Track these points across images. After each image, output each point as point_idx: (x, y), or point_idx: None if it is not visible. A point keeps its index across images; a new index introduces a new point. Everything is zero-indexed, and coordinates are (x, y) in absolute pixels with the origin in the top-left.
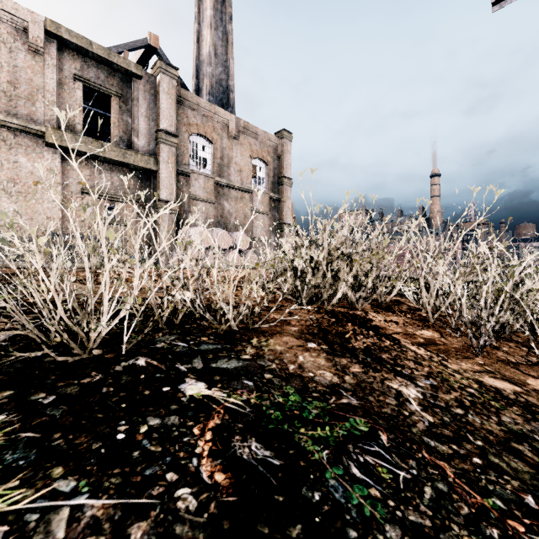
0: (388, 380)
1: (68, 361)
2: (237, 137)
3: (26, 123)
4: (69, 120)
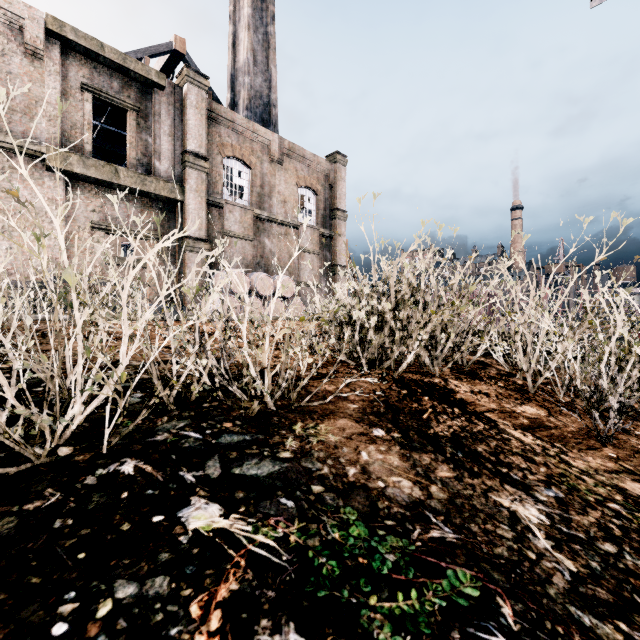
0: (494, 491)
1: (7, 474)
2: (280, 161)
3: (22, 142)
4: (75, 139)
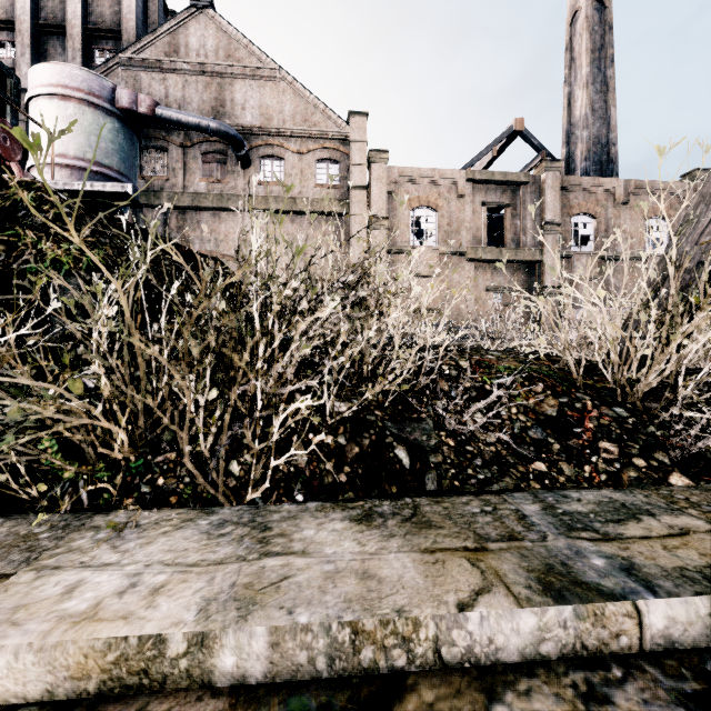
0: None
1: None
2: (625, 202)
3: (457, 249)
4: (478, 238)
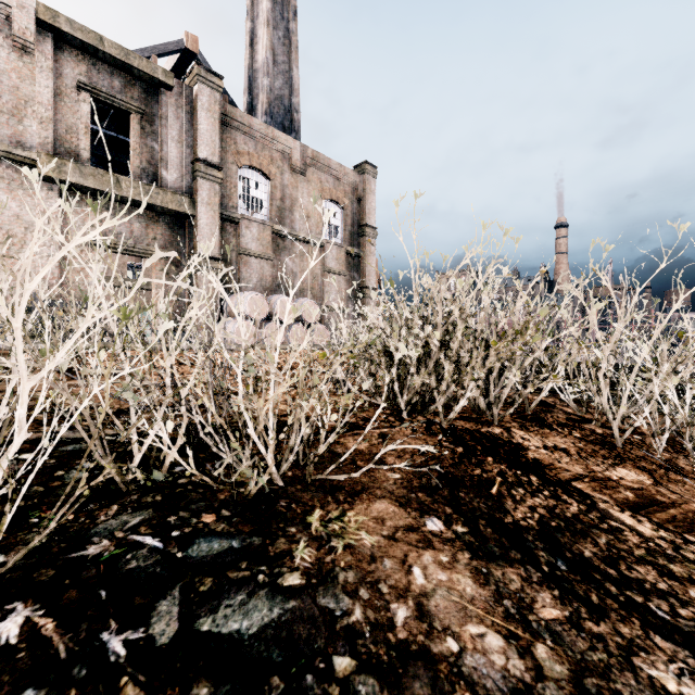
0: (640, 652)
1: None
2: (303, 172)
3: (9, 147)
4: (71, 145)
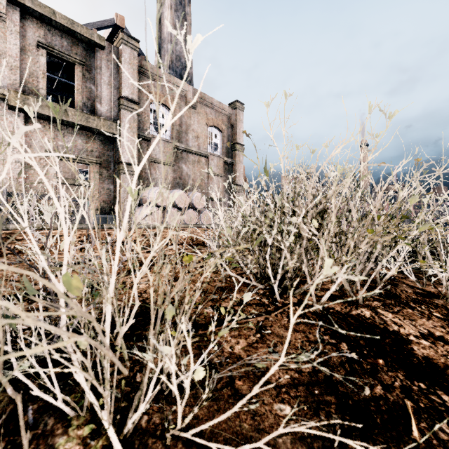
0: None
1: None
2: (194, 106)
3: None
4: (33, 85)
